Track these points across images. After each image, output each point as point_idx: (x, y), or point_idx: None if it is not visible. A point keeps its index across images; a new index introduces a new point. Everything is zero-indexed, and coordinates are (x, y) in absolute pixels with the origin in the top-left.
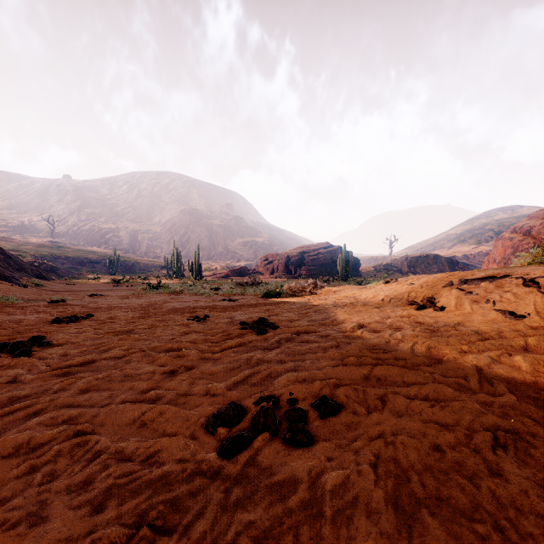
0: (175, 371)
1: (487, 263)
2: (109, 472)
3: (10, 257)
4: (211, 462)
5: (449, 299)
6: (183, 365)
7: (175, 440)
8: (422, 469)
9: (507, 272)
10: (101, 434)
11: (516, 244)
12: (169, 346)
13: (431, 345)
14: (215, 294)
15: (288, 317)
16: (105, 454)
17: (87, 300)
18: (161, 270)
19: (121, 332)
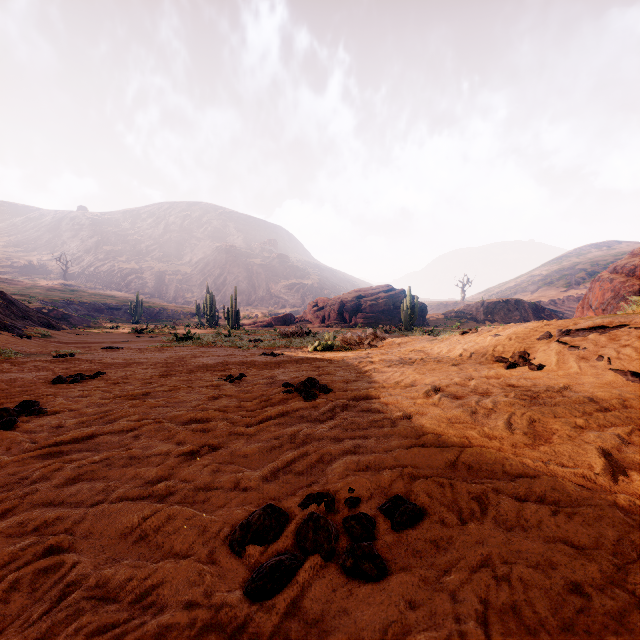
0: (196, 451)
1: (581, 309)
2: (79, 624)
3: (13, 302)
4: (233, 609)
5: (548, 355)
6: (207, 442)
7: (184, 567)
8: (558, 629)
9: (623, 321)
10: (83, 552)
11: (617, 286)
12: (192, 415)
13: (533, 417)
14: (254, 347)
15: (343, 377)
16: (80, 590)
17: (101, 354)
18: (192, 318)
19: (135, 396)
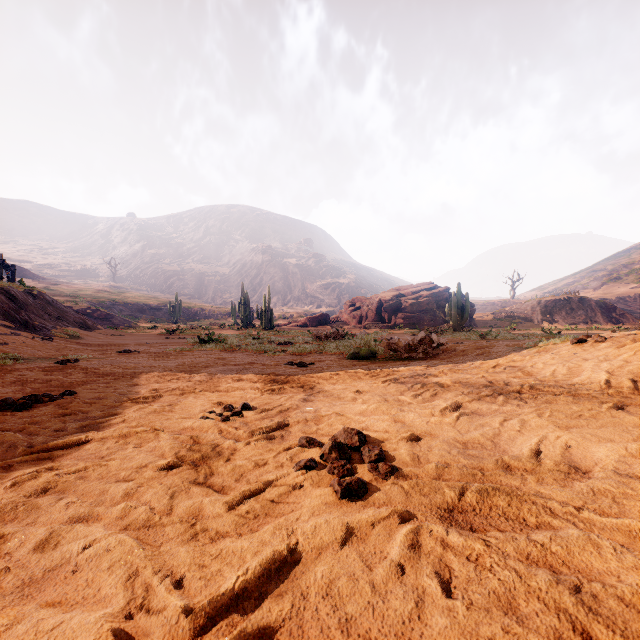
0: None
1: None
2: None
3: (51, 303)
4: None
5: None
6: None
7: None
8: None
9: None
10: None
11: None
12: (74, 550)
13: None
14: (282, 352)
15: (408, 423)
16: None
17: (109, 359)
18: (229, 318)
19: (59, 449)
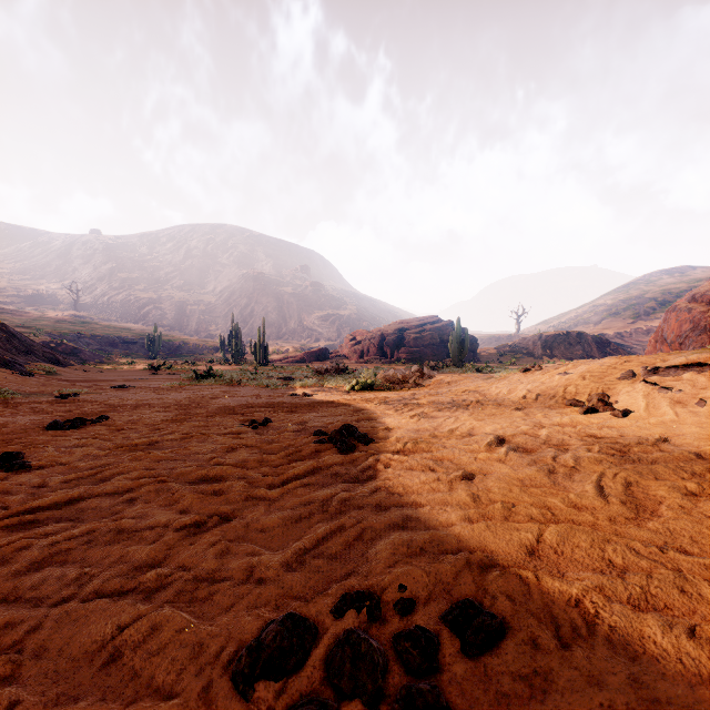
0: (203, 522)
1: (654, 343)
2: None
3: (15, 335)
4: None
5: (633, 398)
6: (217, 510)
7: None
8: None
9: None
10: (28, 683)
11: (697, 317)
12: (203, 472)
13: (629, 479)
14: (284, 386)
15: (386, 423)
16: None
17: (110, 394)
18: (216, 353)
19: (140, 446)
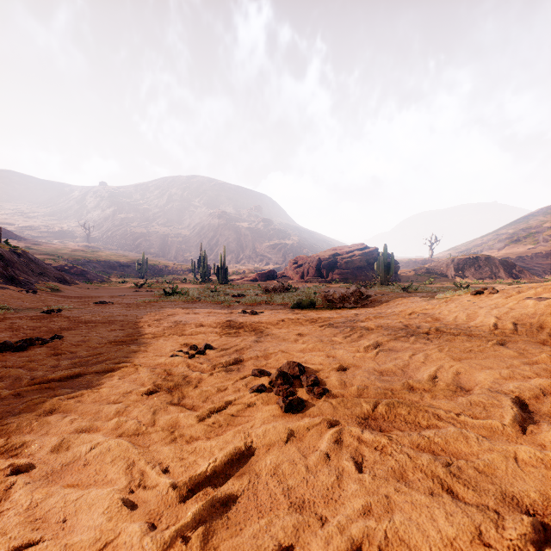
0: None
1: None
2: None
3: (33, 260)
4: None
5: None
6: None
7: None
8: None
9: None
10: None
11: None
12: (83, 451)
13: None
14: (236, 303)
15: (338, 358)
16: None
17: (88, 309)
18: (189, 274)
19: (57, 381)
